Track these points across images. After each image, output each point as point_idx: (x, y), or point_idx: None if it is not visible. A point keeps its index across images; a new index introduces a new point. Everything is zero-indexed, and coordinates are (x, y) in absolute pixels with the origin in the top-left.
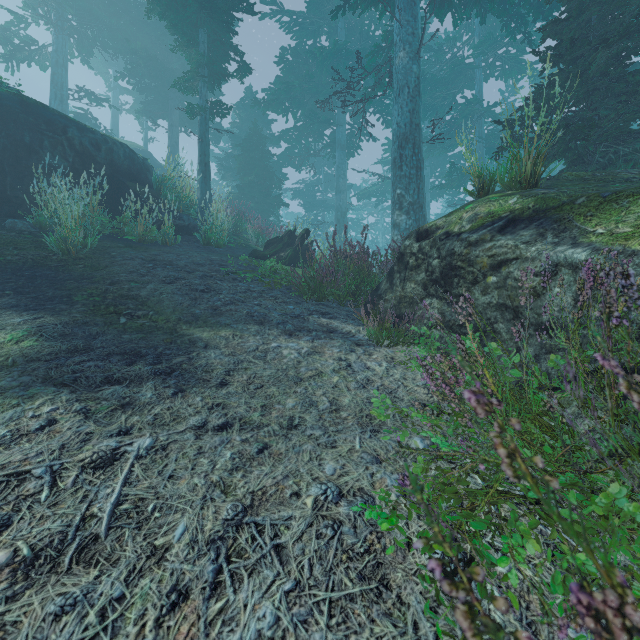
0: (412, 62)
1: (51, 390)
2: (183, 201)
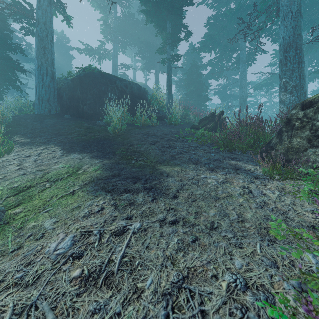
0: None
1: (104, 193)
2: (160, 105)
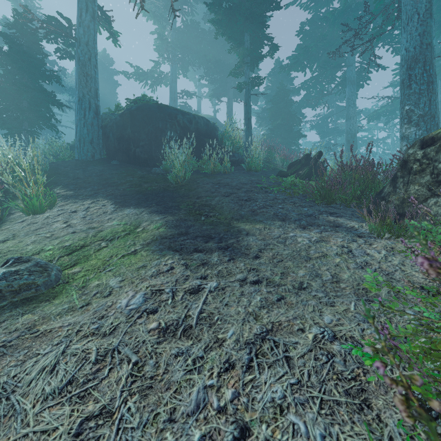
0: None
1: (171, 253)
2: (235, 145)
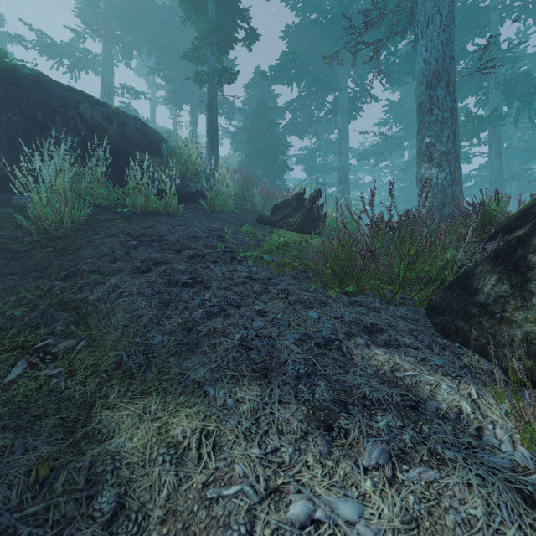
0: None
1: None
2: (190, 169)
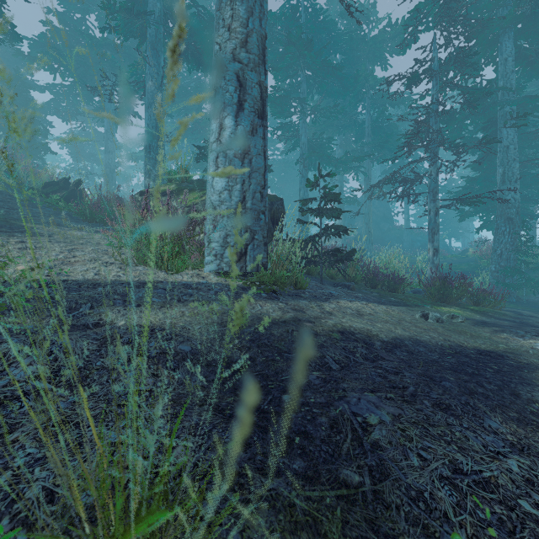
0: (157, 90)
1: None
2: None
